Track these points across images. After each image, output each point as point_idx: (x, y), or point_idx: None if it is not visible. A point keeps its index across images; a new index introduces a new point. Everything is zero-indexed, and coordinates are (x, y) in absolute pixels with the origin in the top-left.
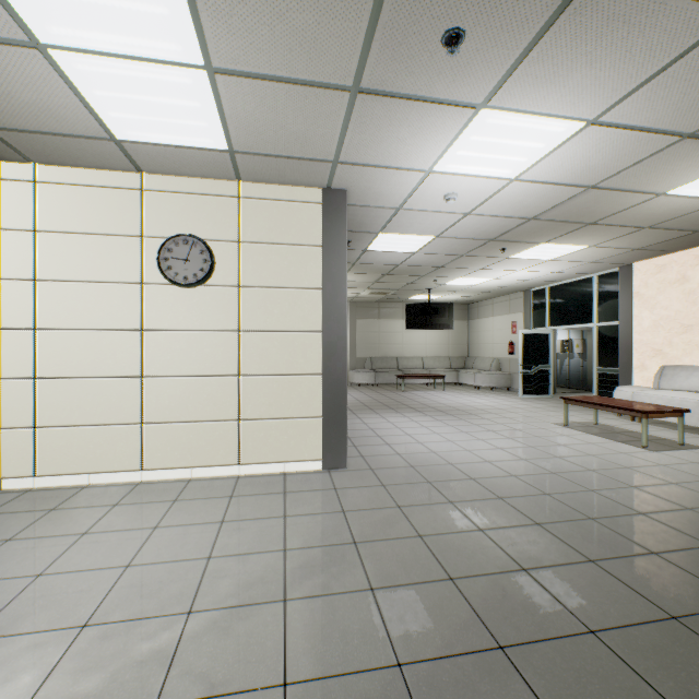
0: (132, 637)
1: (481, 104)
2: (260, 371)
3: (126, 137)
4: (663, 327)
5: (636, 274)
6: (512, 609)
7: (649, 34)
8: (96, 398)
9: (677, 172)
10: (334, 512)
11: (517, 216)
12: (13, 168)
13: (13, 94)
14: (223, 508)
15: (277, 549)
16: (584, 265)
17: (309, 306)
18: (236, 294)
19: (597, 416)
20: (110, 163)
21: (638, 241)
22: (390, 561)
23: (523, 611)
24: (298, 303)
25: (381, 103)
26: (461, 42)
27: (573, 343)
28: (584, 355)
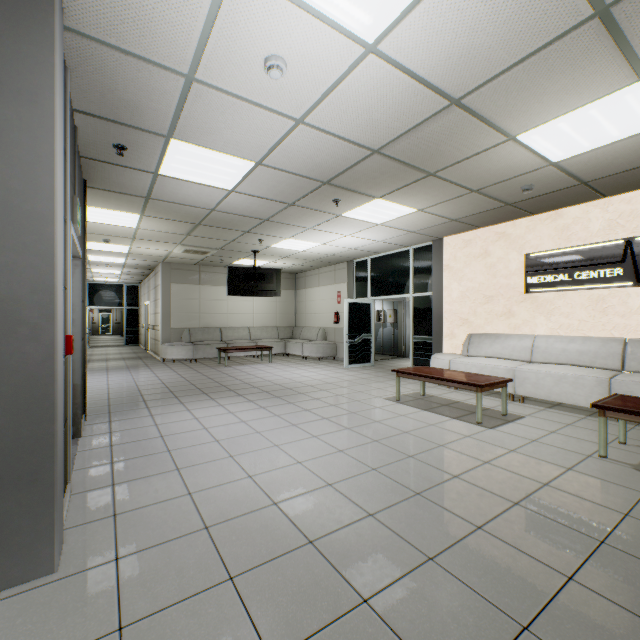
0: None
1: None
2: None
3: None
4: (469, 297)
5: (447, 248)
6: None
7: None
8: None
9: (546, 97)
10: None
11: (360, 143)
12: None
13: None
14: None
15: None
16: (406, 236)
17: None
18: None
19: (419, 385)
20: None
21: (460, 210)
22: None
23: None
24: None
25: None
26: None
27: (387, 313)
28: (396, 324)
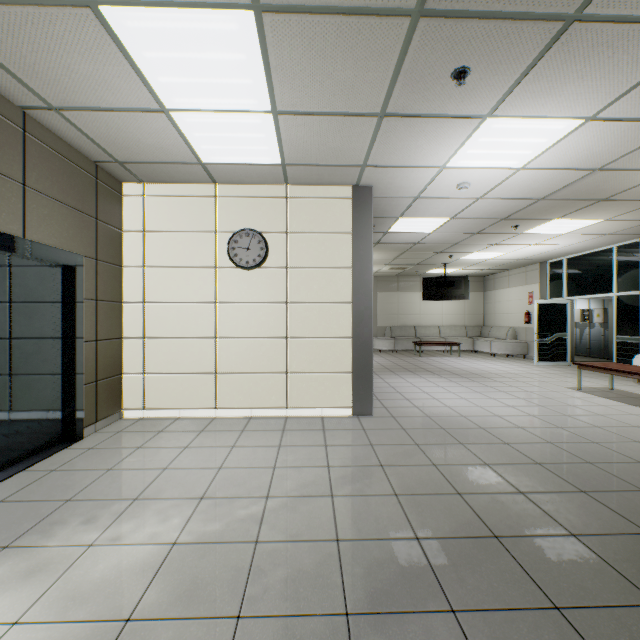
0: (233, 506)
1: (486, 115)
2: (303, 335)
3: (209, 161)
4: None
5: None
6: (508, 516)
7: (632, 52)
8: (184, 353)
9: None
10: (364, 445)
11: (526, 198)
12: (130, 187)
13: (142, 140)
14: (278, 437)
15: (323, 466)
16: (601, 237)
17: (341, 282)
18: (284, 274)
19: (615, 383)
20: (195, 179)
21: None
22: (410, 479)
23: (517, 517)
24: (333, 280)
25: (402, 122)
26: (467, 75)
27: (594, 313)
28: (606, 324)
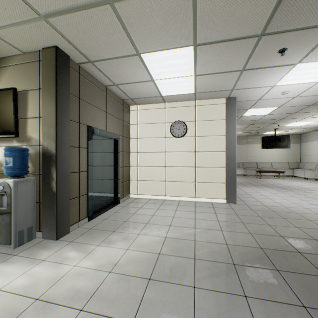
0: (182, 229)
1: (296, 63)
2: (202, 166)
3: (165, 95)
4: None
5: None
6: (306, 246)
7: None
8: (153, 172)
9: None
10: (233, 214)
11: None
12: (132, 107)
13: (141, 91)
14: (194, 208)
15: (215, 220)
16: None
17: (220, 142)
18: (194, 139)
19: None
20: (157, 102)
21: None
22: (256, 229)
23: (311, 247)
24: (216, 141)
25: (252, 71)
26: (285, 51)
27: None
28: None
